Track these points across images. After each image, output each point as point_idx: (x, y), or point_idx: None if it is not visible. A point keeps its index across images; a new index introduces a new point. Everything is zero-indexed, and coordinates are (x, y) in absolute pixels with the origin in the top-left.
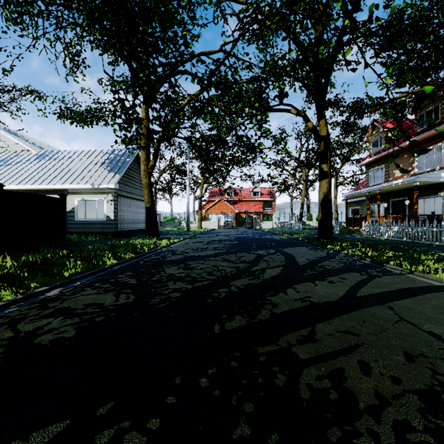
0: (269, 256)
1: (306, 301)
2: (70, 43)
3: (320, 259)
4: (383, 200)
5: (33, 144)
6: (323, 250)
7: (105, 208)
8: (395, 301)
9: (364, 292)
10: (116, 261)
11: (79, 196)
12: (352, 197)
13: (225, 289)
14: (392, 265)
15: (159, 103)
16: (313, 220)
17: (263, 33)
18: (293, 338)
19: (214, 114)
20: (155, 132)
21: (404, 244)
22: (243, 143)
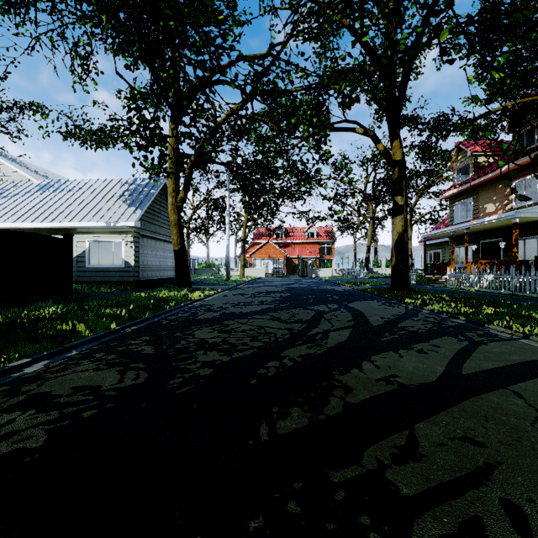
0: (332, 313)
1: (393, 382)
2: (78, 42)
3: (399, 317)
4: (471, 242)
5: (36, 172)
6: (400, 304)
7: (123, 251)
8: (521, 382)
9: (471, 367)
10: (131, 320)
11: (91, 237)
12: (431, 238)
13: (275, 363)
14: (497, 326)
15: (188, 114)
16: (381, 266)
17: (324, 26)
18: (385, 452)
19: (260, 136)
20: (185, 153)
21: (502, 297)
22: (297, 170)
